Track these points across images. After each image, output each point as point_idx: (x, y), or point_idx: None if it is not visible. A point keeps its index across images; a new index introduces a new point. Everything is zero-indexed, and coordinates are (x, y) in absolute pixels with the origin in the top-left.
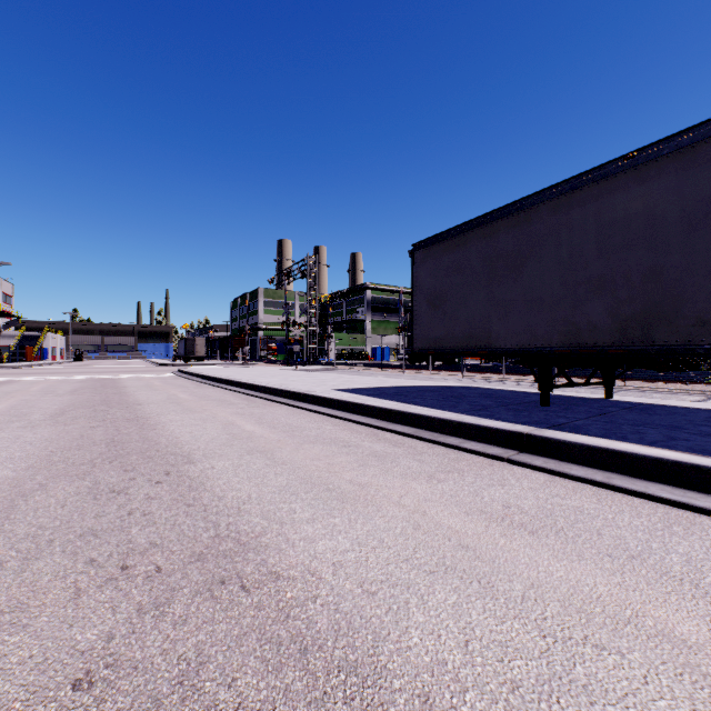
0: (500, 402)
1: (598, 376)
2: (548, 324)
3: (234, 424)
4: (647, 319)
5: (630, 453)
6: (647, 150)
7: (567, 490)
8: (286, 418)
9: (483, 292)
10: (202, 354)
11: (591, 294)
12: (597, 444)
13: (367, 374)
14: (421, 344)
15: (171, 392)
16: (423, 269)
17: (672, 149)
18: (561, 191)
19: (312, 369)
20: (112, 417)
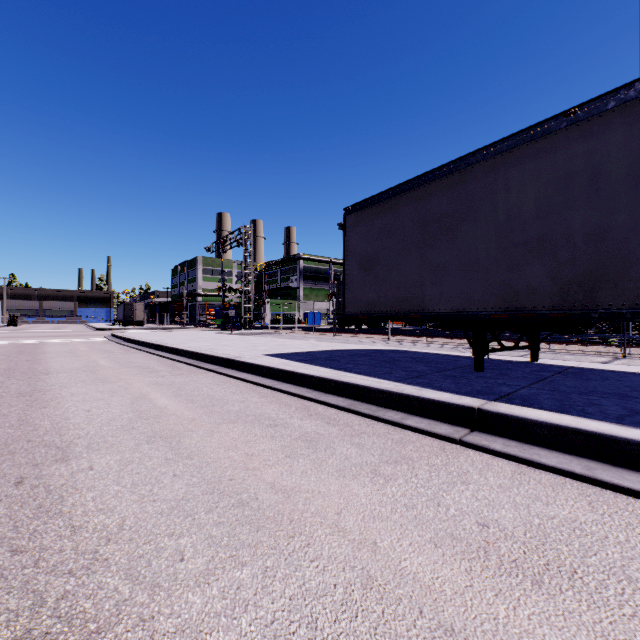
0: (434, 367)
1: (512, 338)
2: (484, 288)
3: (146, 398)
4: (590, 281)
5: (608, 436)
6: (589, 105)
7: (545, 488)
8: (208, 388)
9: (416, 256)
10: (141, 319)
11: (530, 256)
12: (565, 424)
13: (299, 338)
14: (353, 309)
15: (92, 358)
16: (355, 233)
17: (618, 102)
18: (498, 150)
19: (247, 333)
20: (3, 390)
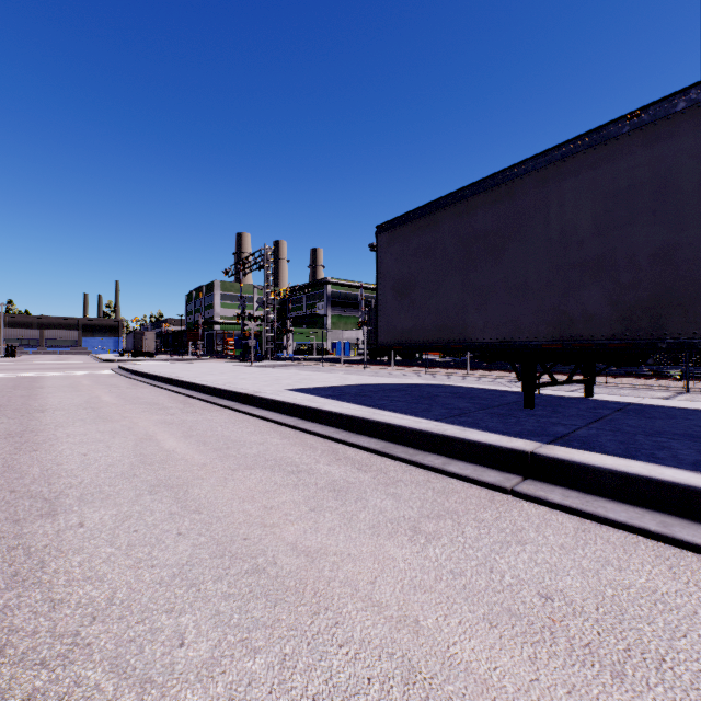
0: (477, 404)
1: (562, 371)
2: (534, 314)
3: (152, 439)
4: (656, 307)
5: (687, 486)
6: (656, 107)
7: (615, 549)
8: (223, 427)
9: (458, 278)
10: (152, 349)
11: (587, 279)
12: (634, 471)
13: (326, 370)
14: (386, 338)
15: (95, 394)
16: (389, 253)
17: (689, 103)
18: (550, 159)
19: (269, 365)
20: None
